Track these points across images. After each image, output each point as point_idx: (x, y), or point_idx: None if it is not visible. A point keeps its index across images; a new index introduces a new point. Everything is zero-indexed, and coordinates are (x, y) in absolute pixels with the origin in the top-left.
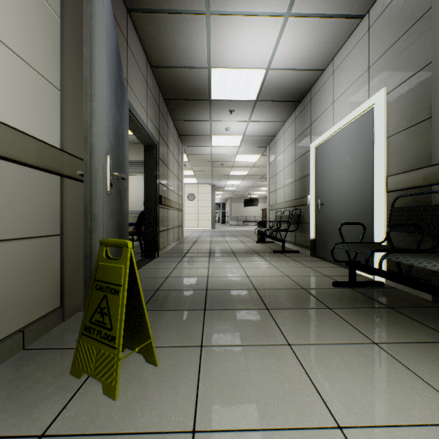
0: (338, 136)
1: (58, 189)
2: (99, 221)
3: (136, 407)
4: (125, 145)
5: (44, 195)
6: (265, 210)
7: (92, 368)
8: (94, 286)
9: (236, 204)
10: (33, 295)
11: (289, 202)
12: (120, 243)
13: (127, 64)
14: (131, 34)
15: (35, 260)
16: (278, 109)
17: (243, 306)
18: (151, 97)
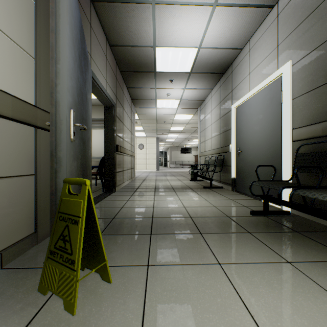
0: (253, 99)
1: (33, 138)
2: (63, 163)
3: (92, 322)
4: (89, 104)
5: (20, 142)
6: (197, 156)
7: (55, 286)
8: (58, 217)
9: (175, 152)
10: (10, 224)
11: (215, 150)
12: (79, 181)
13: (91, 42)
14: (94, 19)
15: (12, 195)
16: (207, 79)
17: (181, 231)
18: (110, 69)
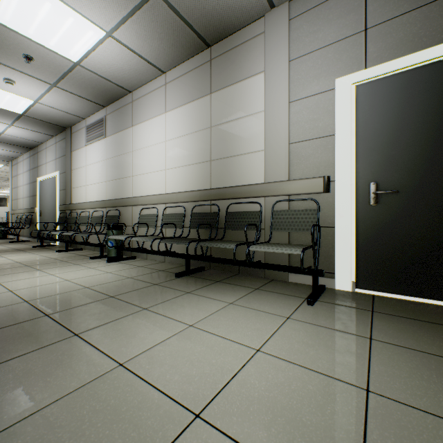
0: (48, 181)
1: None
2: None
3: None
4: None
5: None
6: None
7: None
8: None
9: None
10: None
11: (27, 210)
12: None
13: None
14: None
15: None
16: (16, 148)
17: None
18: None
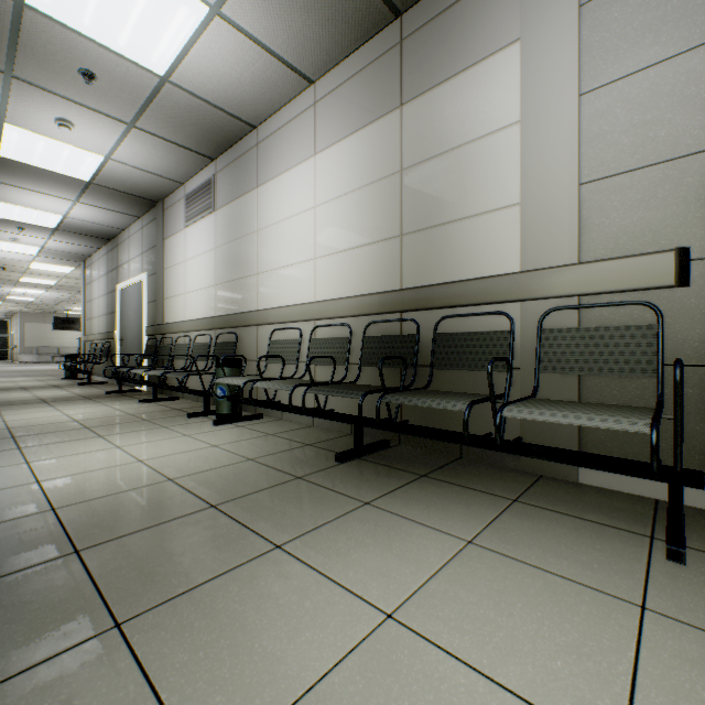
0: (131, 289)
1: None
2: None
3: None
4: None
5: None
6: None
7: None
8: None
9: (38, 325)
10: None
11: (103, 335)
12: None
13: None
14: None
15: None
16: (88, 239)
17: (28, 403)
18: None
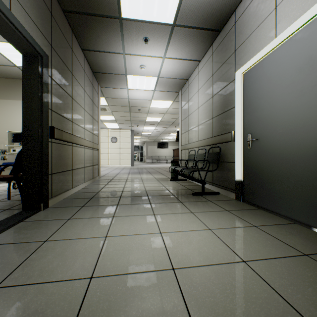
0: (288, 45)
1: None
2: None
3: None
4: None
5: None
6: (176, 150)
7: None
8: None
9: (152, 147)
10: None
11: (205, 140)
12: None
13: None
14: None
15: None
16: (196, 41)
17: None
18: None
